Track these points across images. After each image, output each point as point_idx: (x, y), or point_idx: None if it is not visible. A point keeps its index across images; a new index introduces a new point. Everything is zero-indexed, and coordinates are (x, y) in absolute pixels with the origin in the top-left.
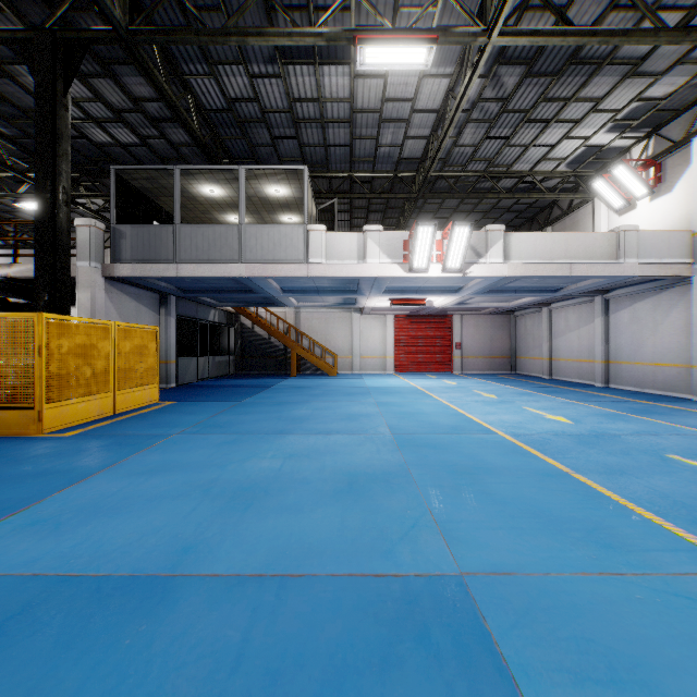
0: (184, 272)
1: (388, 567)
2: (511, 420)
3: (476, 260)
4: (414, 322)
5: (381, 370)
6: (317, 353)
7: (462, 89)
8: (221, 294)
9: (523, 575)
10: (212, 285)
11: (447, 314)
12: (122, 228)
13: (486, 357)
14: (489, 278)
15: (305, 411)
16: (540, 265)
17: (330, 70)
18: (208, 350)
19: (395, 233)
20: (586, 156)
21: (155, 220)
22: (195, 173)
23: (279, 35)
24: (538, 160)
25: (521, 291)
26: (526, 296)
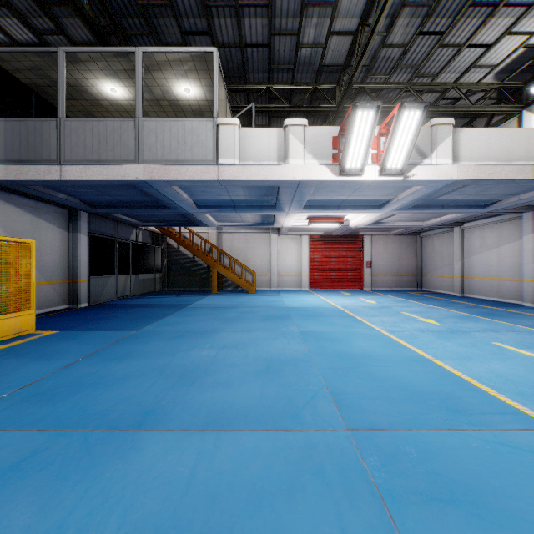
0: (69, 175)
1: None
2: (517, 378)
3: (419, 161)
4: (327, 243)
5: (297, 287)
6: (238, 271)
7: None
8: (133, 210)
9: None
10: (119, 198)
11: (357, 235)
12: None
13: (394, 275)
14: (433, 183)
15: (207, 351)
16: (497, 166)
17: None
18: (130, 268)
19: (323, 128)
20: (519, 62)
21: None
22: (86, 60)
23: None
24: (467, 68)
25: (448, 206)
26: (450, 213)
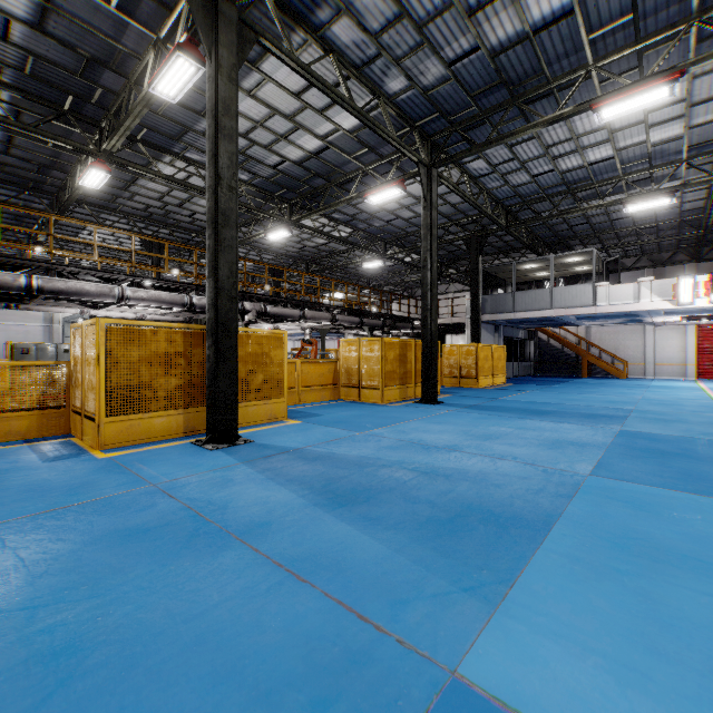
0: (518, 317)
1: (613, 407)
2: None
3: None
4: None
5: (679, 377)
6: (607, 360)
7: (711, 192)
8: (532, 323)
9: (651, 410)
10: (529, 319)
11: None
12: (486, 297)
13: None
14: None
15: (593, 390)
16: None
17: (610, 197)
18: (518, 357)
19: (664, 280)
20: None
21: (498, 288)
22: (523, 262)
23: (578, 210)
24: None
25: None
26: None
